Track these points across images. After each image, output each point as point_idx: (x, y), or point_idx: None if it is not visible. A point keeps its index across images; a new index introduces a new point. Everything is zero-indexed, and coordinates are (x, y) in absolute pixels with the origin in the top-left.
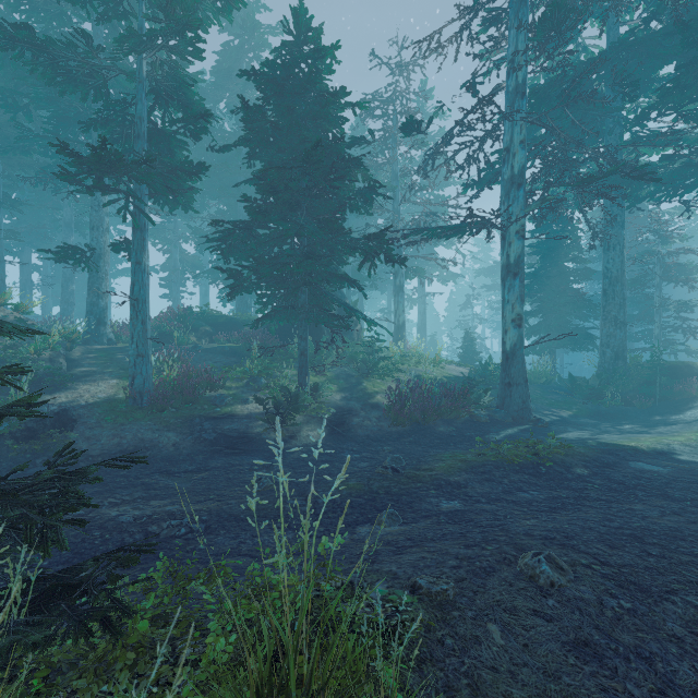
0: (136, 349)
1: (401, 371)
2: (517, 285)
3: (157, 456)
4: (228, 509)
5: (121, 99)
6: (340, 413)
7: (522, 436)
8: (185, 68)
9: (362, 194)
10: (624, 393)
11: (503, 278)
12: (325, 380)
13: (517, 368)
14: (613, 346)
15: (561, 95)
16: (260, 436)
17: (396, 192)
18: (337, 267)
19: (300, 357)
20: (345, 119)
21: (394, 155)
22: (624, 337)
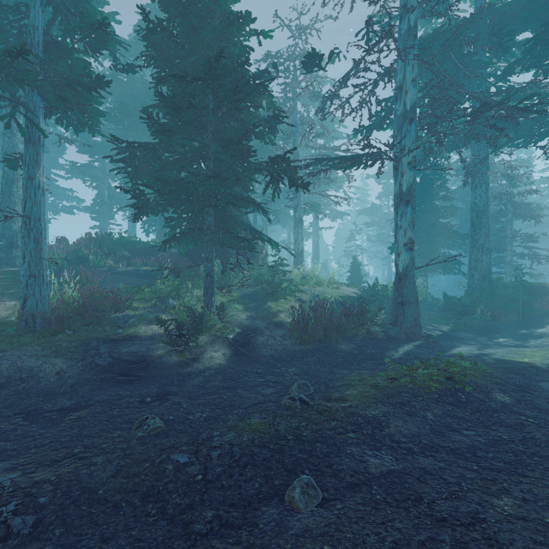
0: (28, 269)
1: (302, 291)
2: (409, 211)
3: (32, 389)
4: (86, 478)
5: (13, 6)
6: (245, 333)
7: (420, 353)
8: (101, 7)
9: (267, 121)
10: (492, 309)
11: (396, 206)
12: (232, 300)
13: (409, 288)
14: (480, 269)
15: (444, 44)
16: (160, 360)
17: (296, 137)
18: (243, 192)
19: (206, 278)
20: (250, 48)
21: (294, 105)
22: (489, 262)
